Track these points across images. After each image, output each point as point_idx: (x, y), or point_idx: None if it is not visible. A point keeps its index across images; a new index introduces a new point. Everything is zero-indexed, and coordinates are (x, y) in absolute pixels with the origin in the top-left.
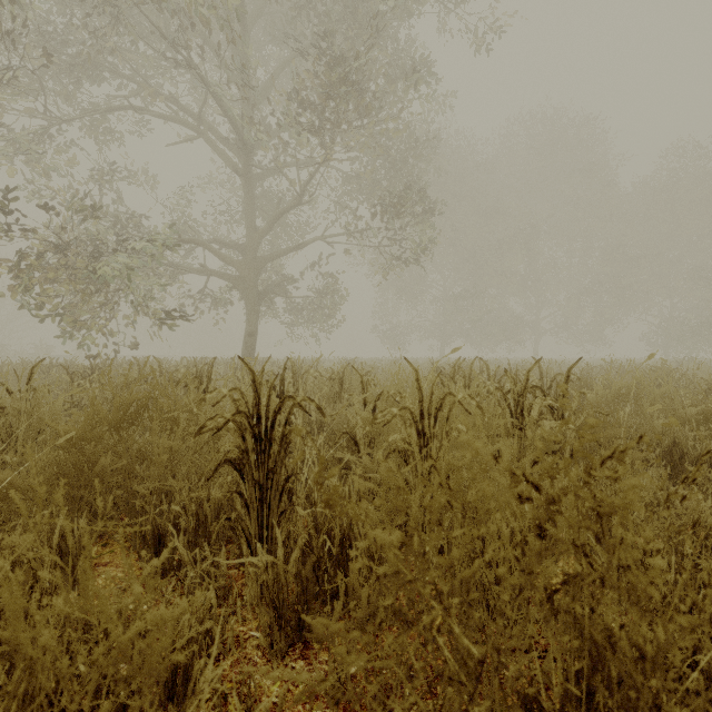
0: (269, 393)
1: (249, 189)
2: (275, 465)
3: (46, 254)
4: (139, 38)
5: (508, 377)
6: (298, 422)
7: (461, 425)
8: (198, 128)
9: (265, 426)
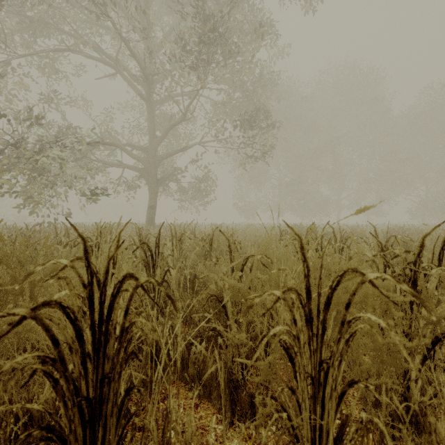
0: (107, 268)
1: (151, 110)
2: (112, 369)
3: (3, 149)
4: (76, 7)
5: (398, 243)
6: (173, 278)
7: (375, 317)
8: (116, 68)
9: (98, 315)
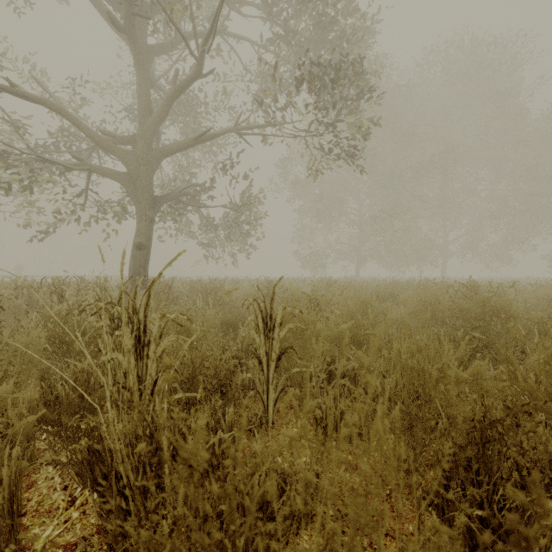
0: None
1: (138, 56)
2: None
3: None
4: None
5: None
6: None
7: None
8: None
9: None
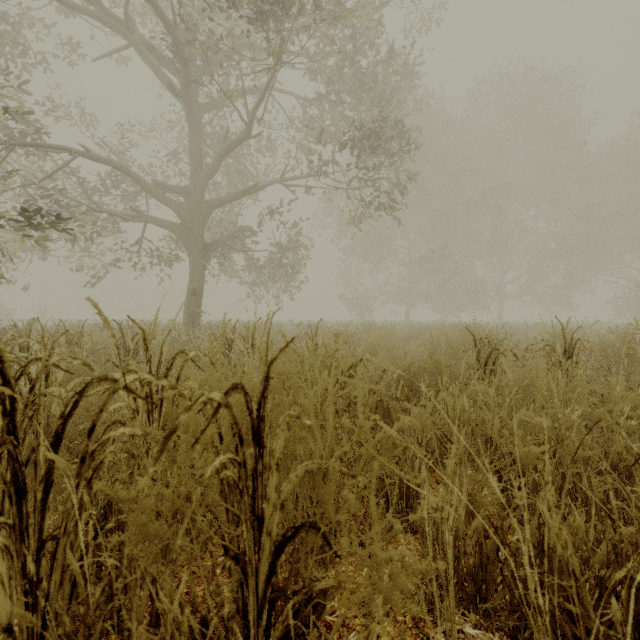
0: None
1: (192, 118)
2: None
3: None
4: None
5: None
6: None
7: None
8: (127, 38)
9: None
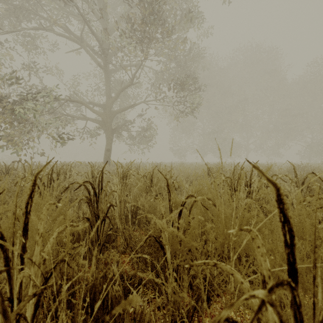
0: None
1: (107, 76)
2: None
3: None
4: None
5: None
6: (116, 212)
7: None
8: (80, 44)
9: None
